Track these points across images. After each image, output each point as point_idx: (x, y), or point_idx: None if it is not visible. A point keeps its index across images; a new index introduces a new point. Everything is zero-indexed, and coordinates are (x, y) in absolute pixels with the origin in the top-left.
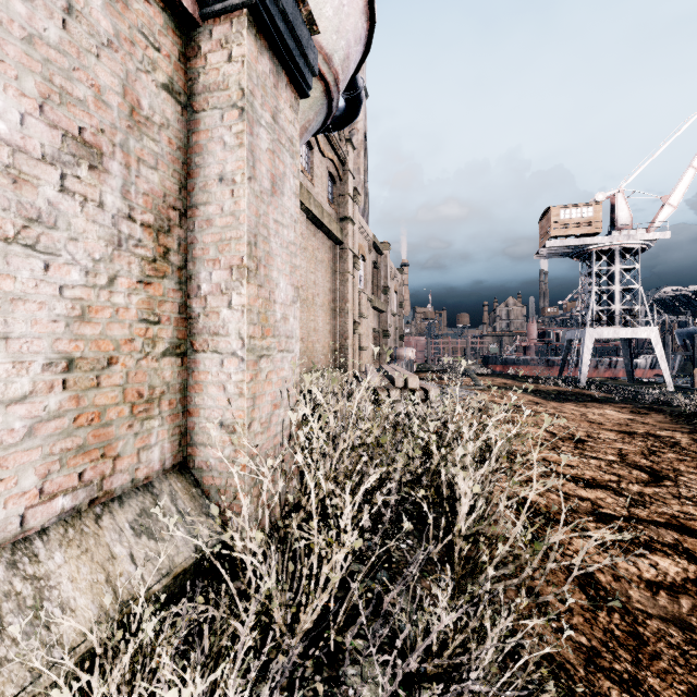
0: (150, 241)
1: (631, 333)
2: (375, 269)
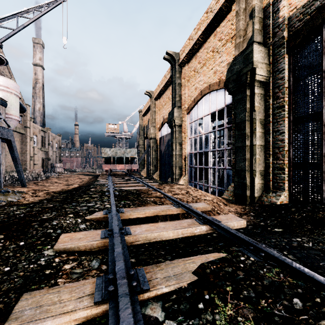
0: None
1: None
2: (43, 137)
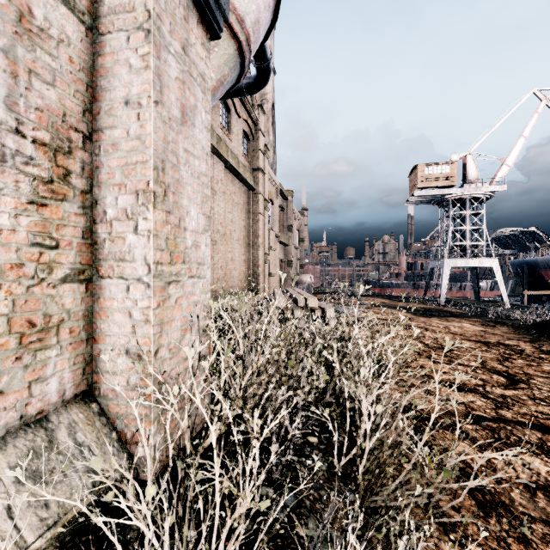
0: (46, 160)
1: (478, 263)
2: (281, 211)
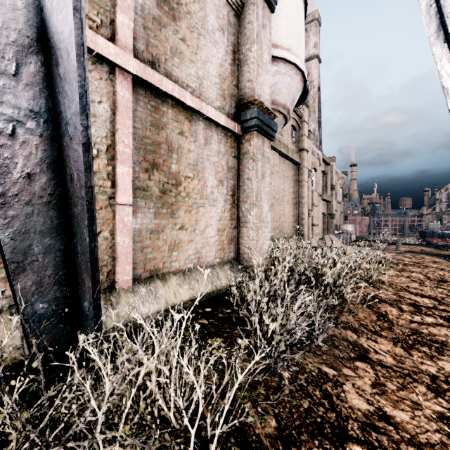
0: (231, 198)
1: None
2: (324, 175)
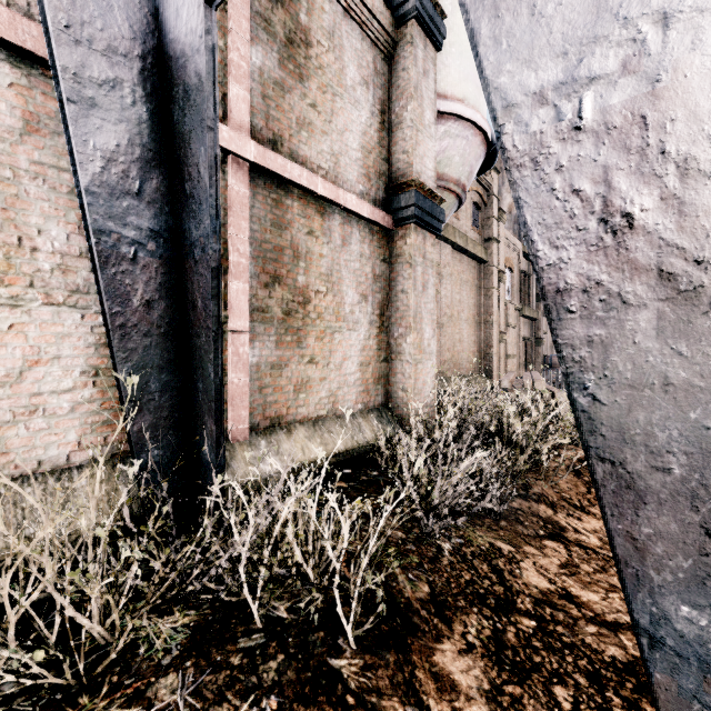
0: (378, 320)
1: None
2: (525, 277)
